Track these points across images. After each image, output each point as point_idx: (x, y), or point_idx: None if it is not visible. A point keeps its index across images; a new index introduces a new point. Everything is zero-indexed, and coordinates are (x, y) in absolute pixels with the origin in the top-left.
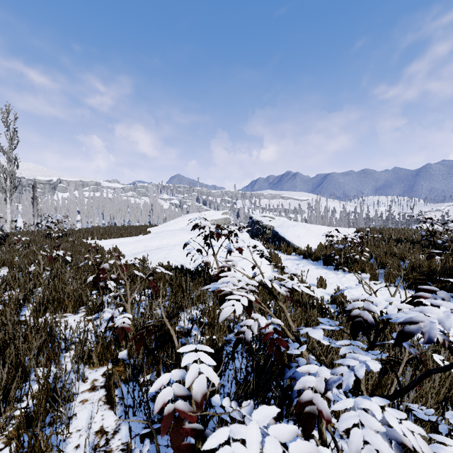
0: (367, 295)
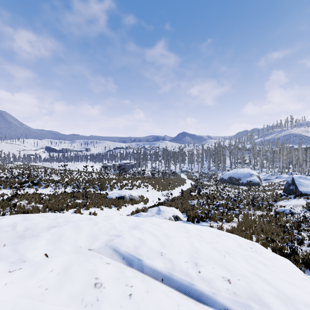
0: (1, 193)
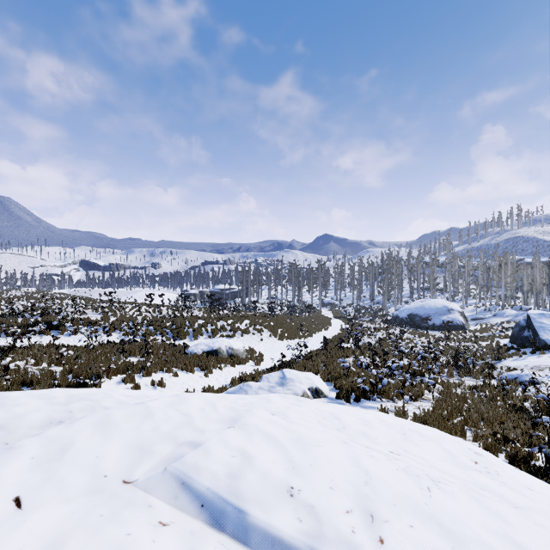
0: None
